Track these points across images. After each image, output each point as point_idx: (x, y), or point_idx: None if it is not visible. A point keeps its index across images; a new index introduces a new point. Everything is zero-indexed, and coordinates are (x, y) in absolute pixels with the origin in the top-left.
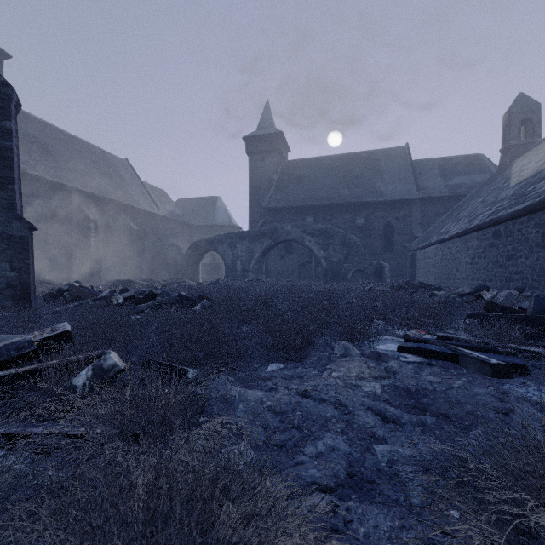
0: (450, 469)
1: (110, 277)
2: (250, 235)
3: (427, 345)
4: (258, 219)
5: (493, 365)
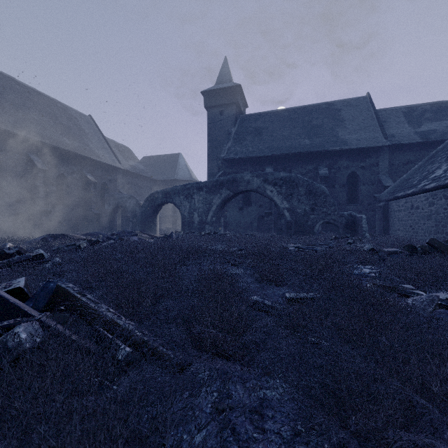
0: None
1: (65, 229)
2: (208, 185)
3: None
4: (216, 172)
5: None
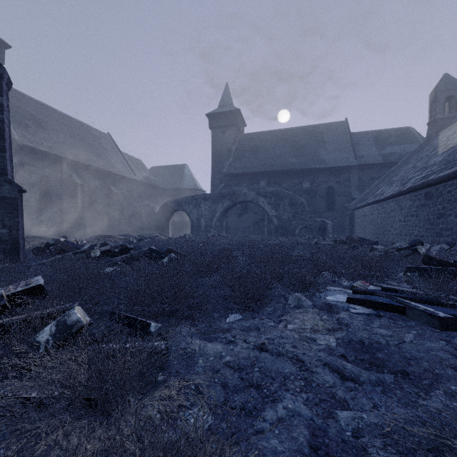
0: (429, 452)
1: (94, 232)
2: (212, 197)
3: (375, 297)
4: (219, 183)
5: (441, 319)
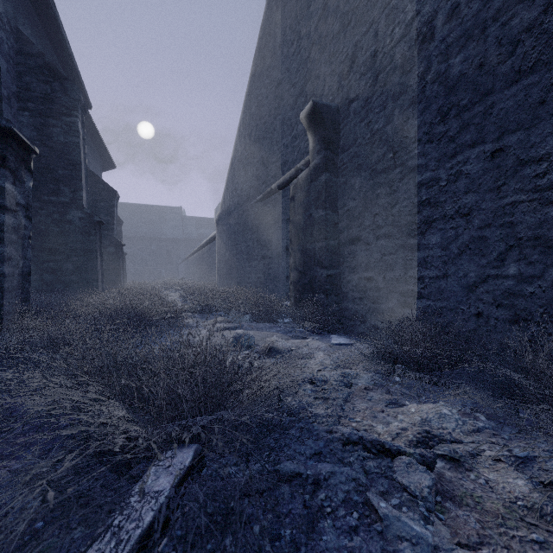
0: None
1: None
2: None
3: None
4: None
5: None
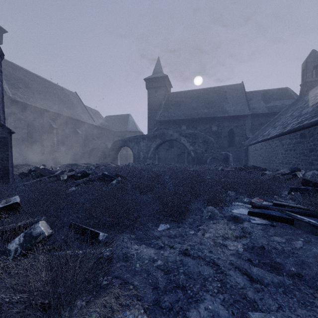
0: None
1: (65, 161)
2: (148, 137)
3: (269, 211)
4: (153, 127)
5: None
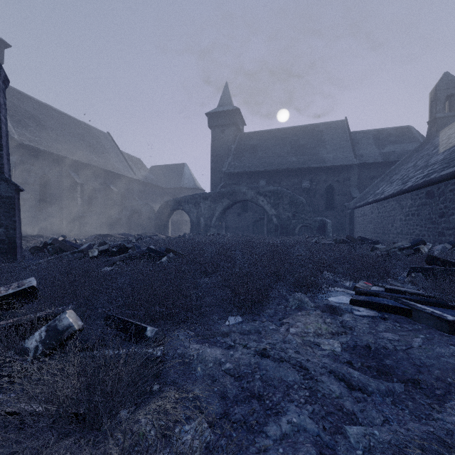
0: None
1: (94, 231)
2: (212, 196)
3: (379, 298)
4: (218, 182)
5: (450, 322)
